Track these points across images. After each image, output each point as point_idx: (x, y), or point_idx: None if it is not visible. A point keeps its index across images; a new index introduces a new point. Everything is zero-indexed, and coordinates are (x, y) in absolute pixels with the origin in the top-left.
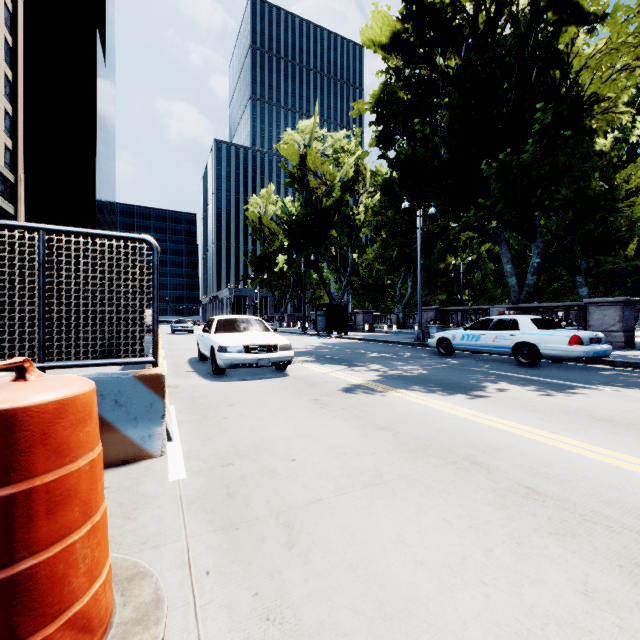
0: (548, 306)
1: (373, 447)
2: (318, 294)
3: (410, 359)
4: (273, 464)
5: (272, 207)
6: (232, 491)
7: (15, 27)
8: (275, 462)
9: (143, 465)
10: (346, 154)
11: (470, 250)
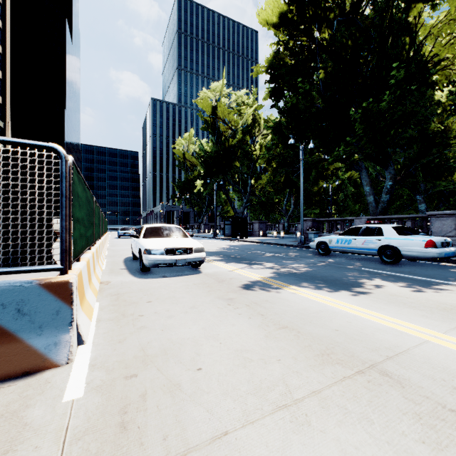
0: (399, 217)
1: (278, 351)
2: (226, 209)
3: (297, 258)
4: (178, 375)
5: (192, 146)
6: (127, 419)
7: (4, 14)
8: (180, 372)
9: (44, 377)
10: (246, 107)
11: (336, 177)
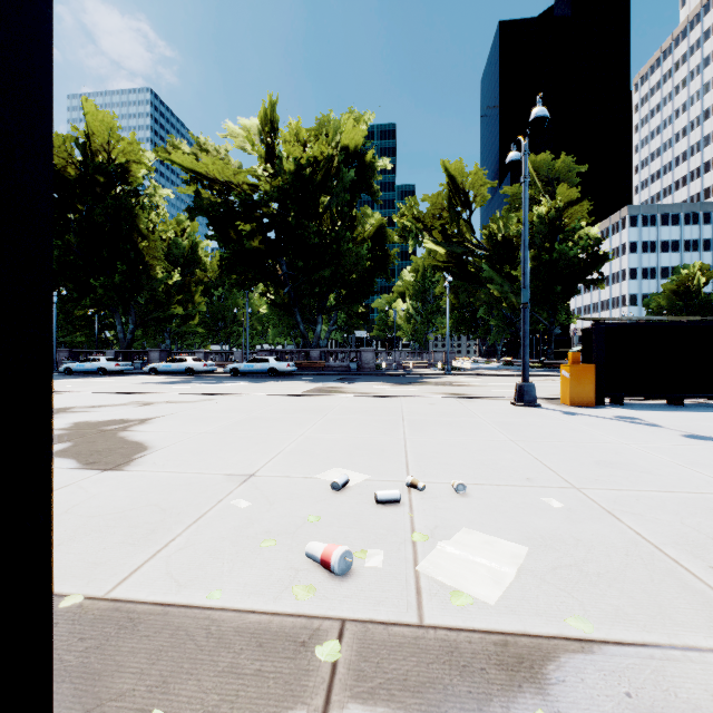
0: (135, 351)
1: None
2: None
3: None
4: None
5: None
6: None
7: None
8: None
9: None
10: None
11: None
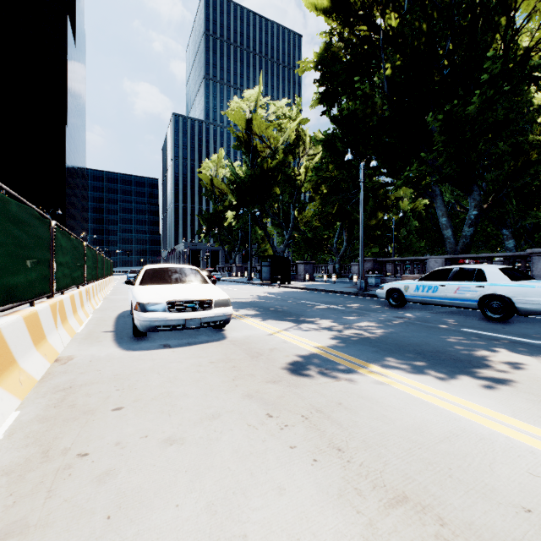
0: (488, 256)
1: None
2: (263, 247)
3: (362, 312)
4: None
5: (222, 170)
6: None
7: None
8: None
9: None
10: (288, 120)
11: (396, 209)
